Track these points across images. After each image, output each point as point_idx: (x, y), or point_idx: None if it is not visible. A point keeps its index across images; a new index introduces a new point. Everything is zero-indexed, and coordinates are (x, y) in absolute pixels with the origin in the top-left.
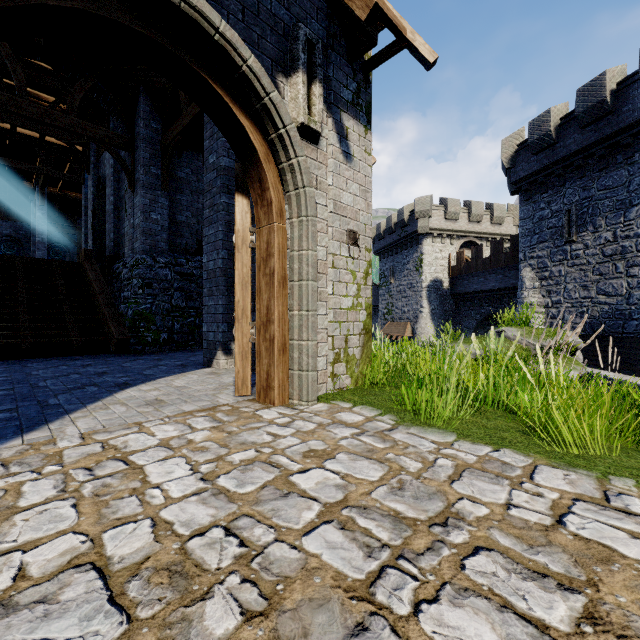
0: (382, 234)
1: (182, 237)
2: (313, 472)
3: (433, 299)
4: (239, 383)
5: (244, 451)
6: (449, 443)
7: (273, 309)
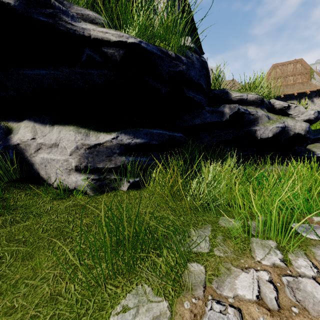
0: None
1: None
2: None
3: None
4: None
5: None
6: None
7: None
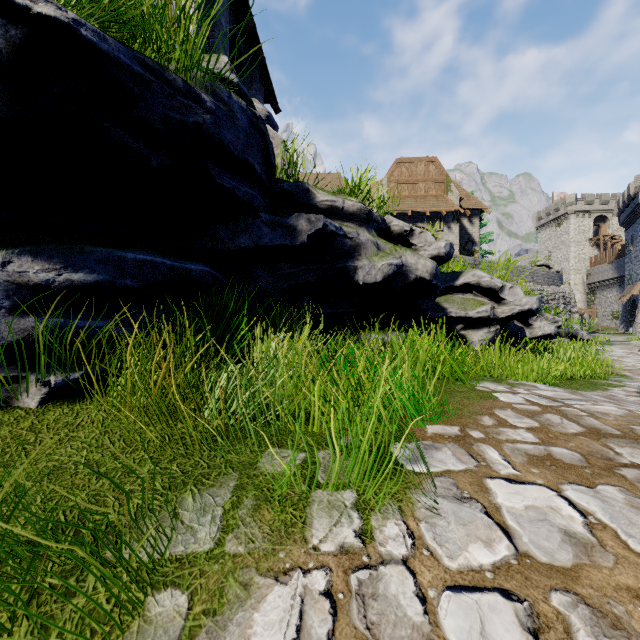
0: (621, 208)
1: None
2: None
3: None
4: None
5: None
6: None
7: None
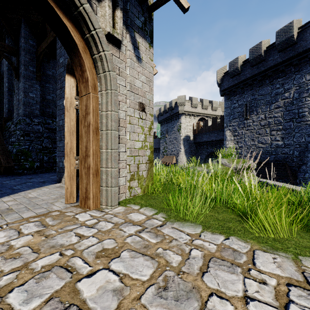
0: (162, 113)
1: (50, 108)
2: (98, 275)
3: (186, 145)
4: (68, 195)
5: (50, 255)
6: (198, 234)
7: (89, 148)
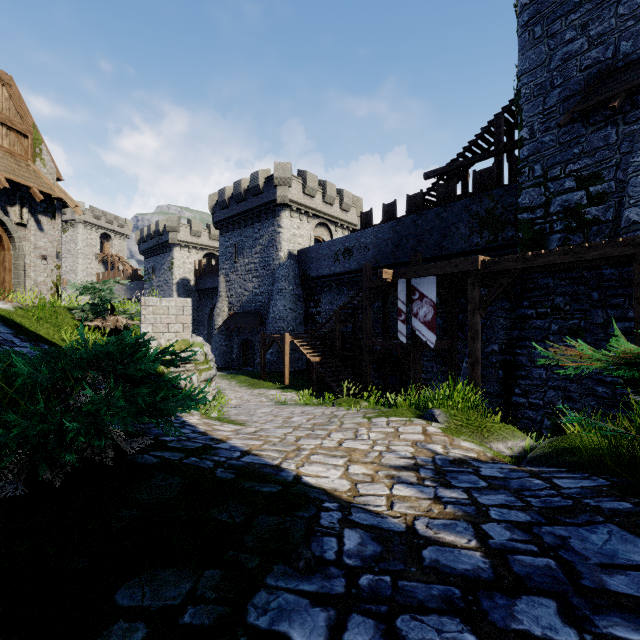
0: (145, 238)
1: None
2: None
3: (182, 293)
4: None
5: None
6: None
7: (6, 279)
